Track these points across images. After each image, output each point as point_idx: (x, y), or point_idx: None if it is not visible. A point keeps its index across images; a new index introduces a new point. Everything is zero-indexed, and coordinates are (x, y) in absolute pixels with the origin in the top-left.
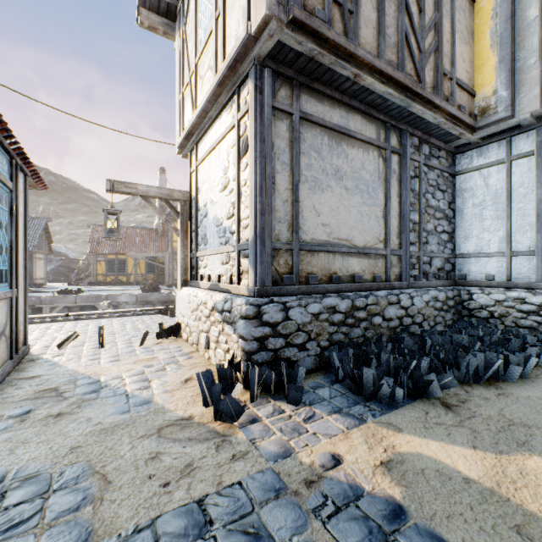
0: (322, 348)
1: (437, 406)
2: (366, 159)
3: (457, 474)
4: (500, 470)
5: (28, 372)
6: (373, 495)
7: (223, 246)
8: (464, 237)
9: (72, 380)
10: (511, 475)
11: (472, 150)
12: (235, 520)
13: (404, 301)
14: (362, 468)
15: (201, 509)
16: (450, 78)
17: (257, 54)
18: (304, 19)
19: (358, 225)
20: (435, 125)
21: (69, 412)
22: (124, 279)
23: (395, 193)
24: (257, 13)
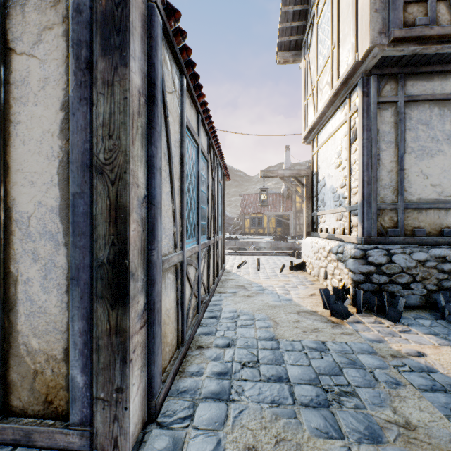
0: (428, 290)
1: None
2: None
3: None
4: None
5: (228, 277)
6: (444, 375)
7: (337, 207)
8: None
9: (249, 283)
10: None
11: None
12: (342, 353)
13: None
14: (442, 363)
15: (323, 344)
16: None
17: (364, 70)
18: (404, 34)
19: None
20: None
21: (252, 295)
22: (261, 231)
23: None
24: (362, 46)
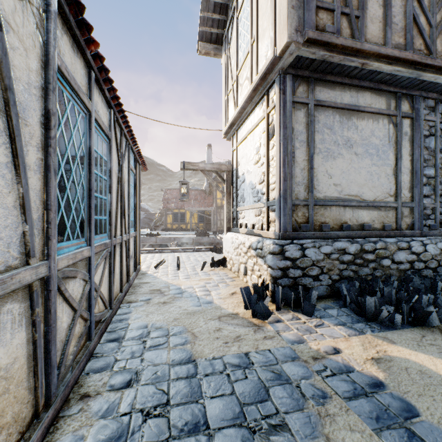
0: (333, 280)
1: (435, 333)
2: (375, 127)
3: (438, 376)
4: None
5: (143, 280)
6: (361, 373)
7: (256, 203)
8: None
9: (166, 286)
10: None
11: None
12: (266, 365)
13: (415, 247)
14: (356, 358)
15: (247, 357)
16: None
17: (281, 67)
18: (316, 36)
19: (368, 183)
20: None
21: (168, 302)
22: (184, 226)
23: (406, 152)
24: (280, 41)
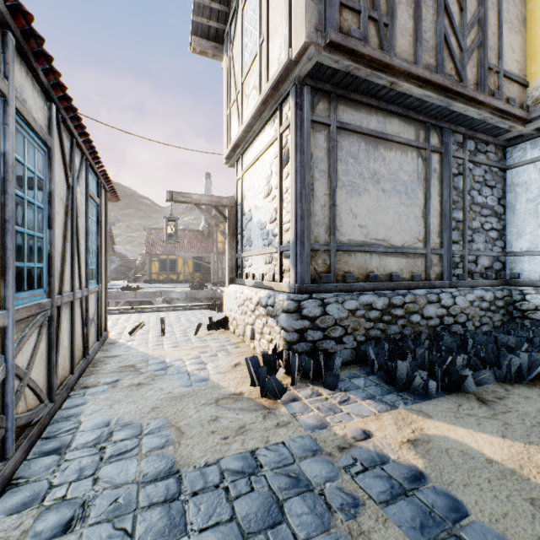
0: (358, 342)
1: (471, 400)
2: (404, 161)
3: (481, 455)
4: (526, 456)
5: (110, 352)
6: (397, 463)
7: (267, 247)
8: (516, 234)
9: (144, 360)
10: (536, 461)
11: (525, 142)
12: (279, 467)
13: (445, 300)
14: (390, 443)
15: (254, 457)
16: (497, 71)
17: (297, 75)
18: (340, 40)
19: (396, 225)
20: (480, 121)
21: (146, 383)
22: (175, 277)
23: (435, 192)
24: (297, 41)
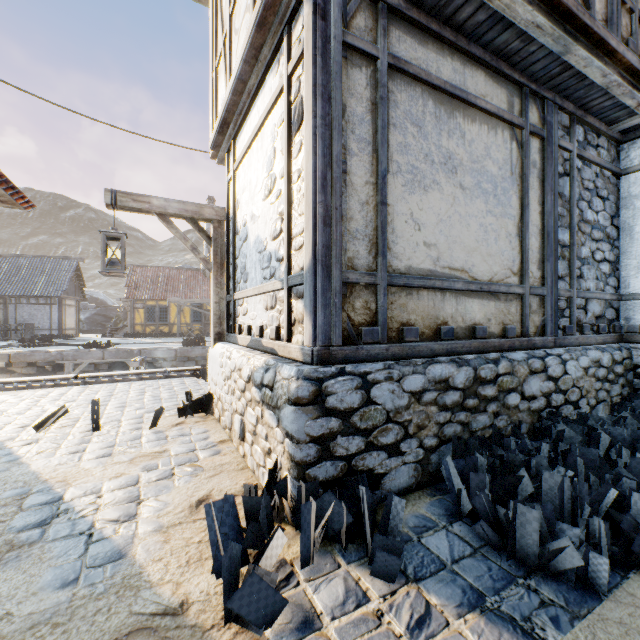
0: (426, 449)
1: None
2: (492, 142)
3: None
4: None
5: None
6: None
7: (268, 281)
8: (636, 268)
9: (20, 495)
10: None
11: None
12: None
13: (552, 367)
14: None
15: None
16: (631, 9)
17: None
18: None
19: (480, 247)
20: (600, 91)
21: None
22: (166, 329)
23: (535, 198)
24: None
